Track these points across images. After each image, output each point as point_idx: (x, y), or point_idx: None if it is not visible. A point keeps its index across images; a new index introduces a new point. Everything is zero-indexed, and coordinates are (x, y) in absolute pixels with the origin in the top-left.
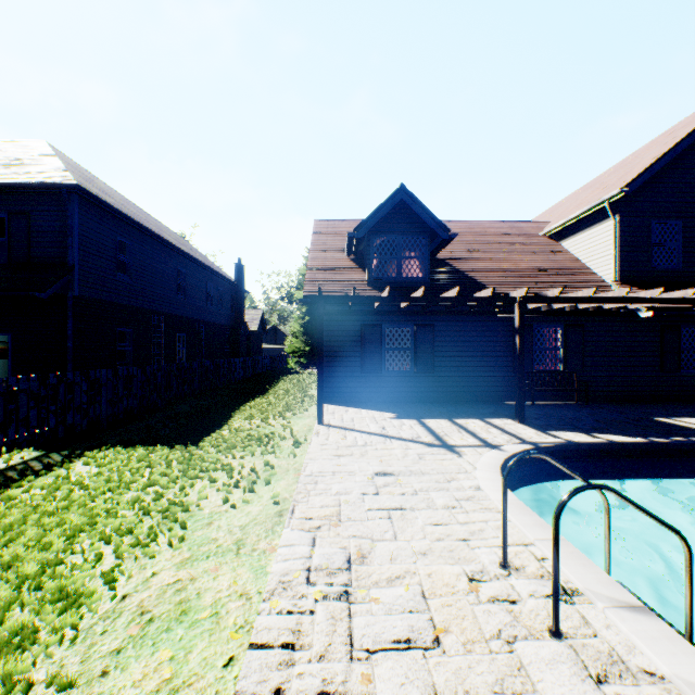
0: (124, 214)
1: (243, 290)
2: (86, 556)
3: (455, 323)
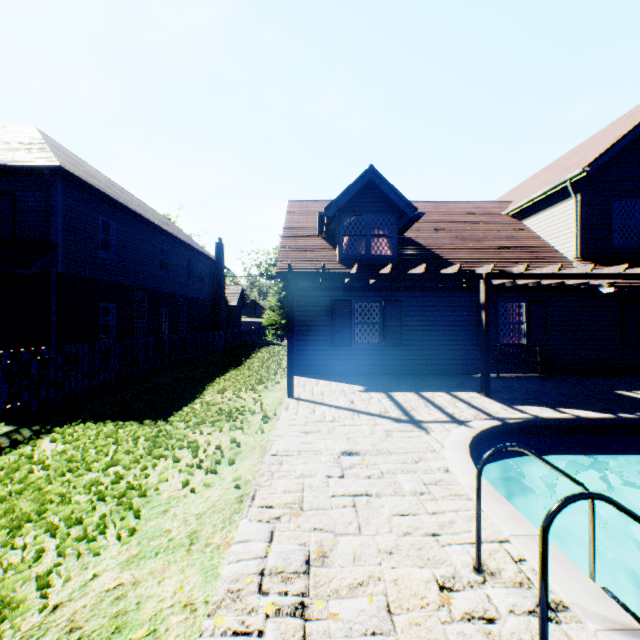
0: (107, 195)
1: (223, 267)
2: (26, 552)
3: (422, 298)
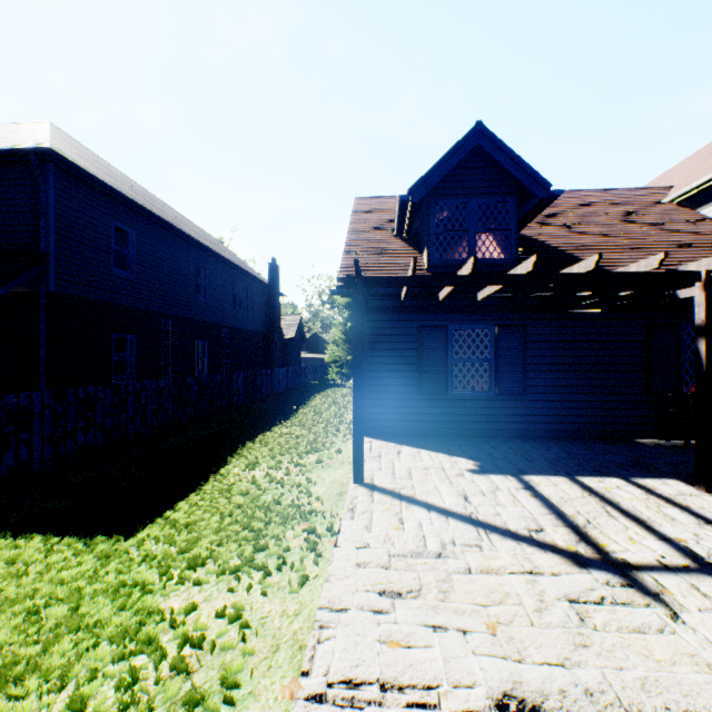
0: (119, 193)
1: (278, 293)
2: None
3: (557, 322)
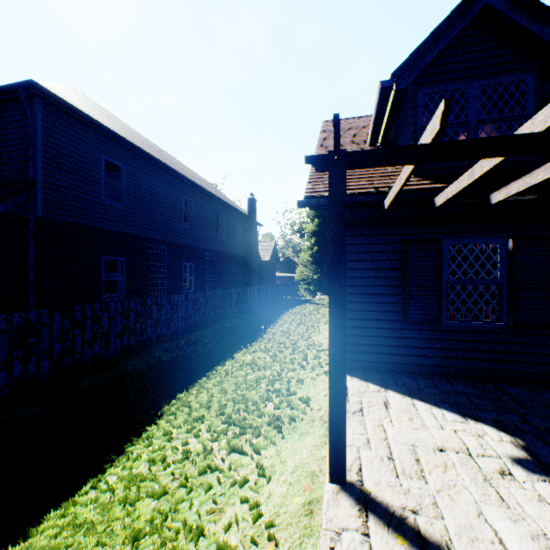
0: (107, 128)
1: (255, 222)
2: None
3: None
